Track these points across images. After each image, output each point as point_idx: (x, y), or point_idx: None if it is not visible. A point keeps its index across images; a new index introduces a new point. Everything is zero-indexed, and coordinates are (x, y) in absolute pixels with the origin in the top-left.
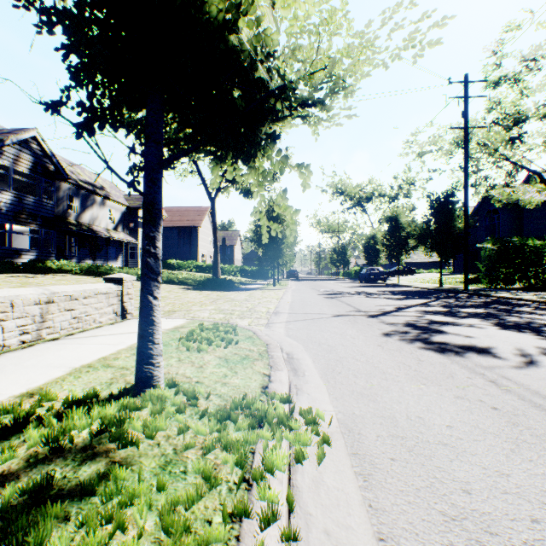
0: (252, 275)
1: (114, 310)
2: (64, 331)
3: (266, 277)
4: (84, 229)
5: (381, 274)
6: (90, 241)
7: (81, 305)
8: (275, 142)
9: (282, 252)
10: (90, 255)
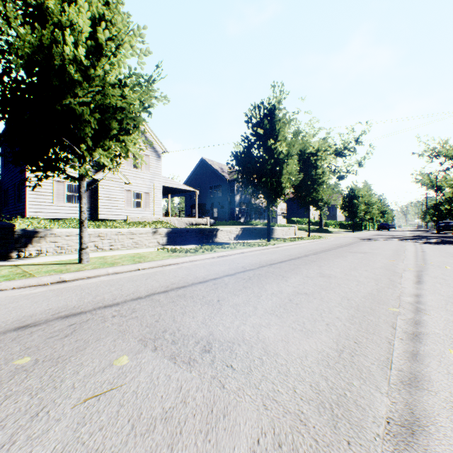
0: (347, 227)
1: (293, 233)
2: (288, 235)
3: (358, 229)
4: (257, 206)
5: (450, 226)
6: (258, 211)
7: (290, 231)
8: (323, 210)
9: (357, 214)
10: (258, 217)
